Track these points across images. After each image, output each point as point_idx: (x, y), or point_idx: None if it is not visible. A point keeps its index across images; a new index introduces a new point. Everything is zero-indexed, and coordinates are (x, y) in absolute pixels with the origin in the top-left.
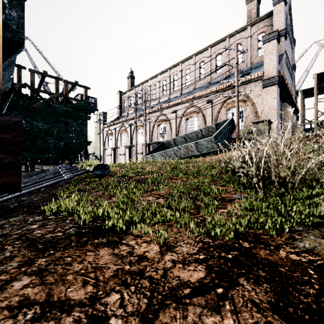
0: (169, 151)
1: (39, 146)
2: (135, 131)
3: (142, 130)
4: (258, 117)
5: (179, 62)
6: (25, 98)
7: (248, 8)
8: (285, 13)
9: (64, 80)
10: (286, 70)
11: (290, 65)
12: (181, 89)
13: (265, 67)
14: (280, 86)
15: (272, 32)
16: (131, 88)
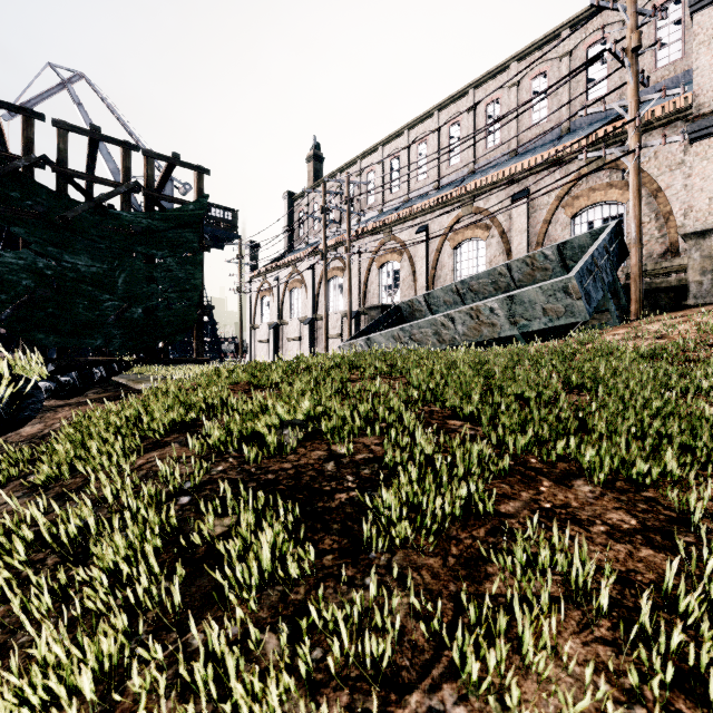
0: (420, 326)
1: (79, 316)
2: (324, 280)
3: (341, 281)
4: (676, 227)
5: (434, 109)
6: (43, 196)
7: None
8: None
9: (143, 151)
10: None
11: None
12: (438, 175)
13: (697, 79)
14: None
15: None
16: (316, 184)
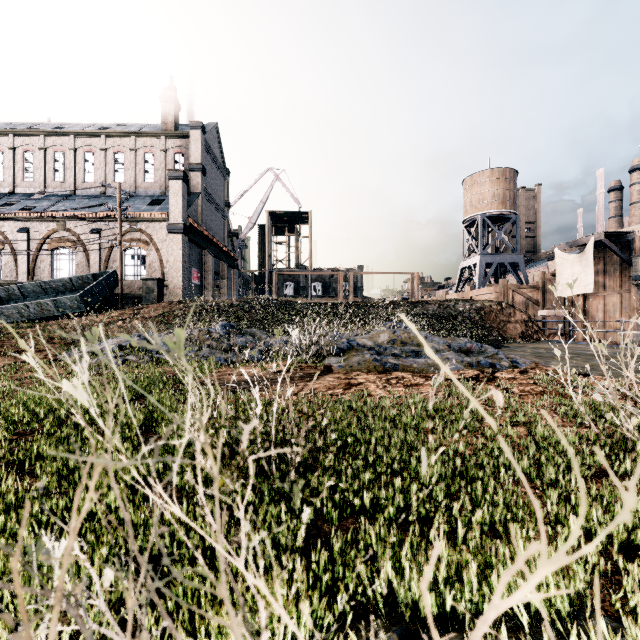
0: (8, 308)
1: None
2: None
3: None
4: (164, 267)
5: (40, 132)
6: None
7: (164, 110)
8: (206, 142)
9: None
10: (210, 210)
11: (218, 203)
12: (44, 184)
13: (170, 208)
14: (188, 235)
15: (178, 170)
16: None
